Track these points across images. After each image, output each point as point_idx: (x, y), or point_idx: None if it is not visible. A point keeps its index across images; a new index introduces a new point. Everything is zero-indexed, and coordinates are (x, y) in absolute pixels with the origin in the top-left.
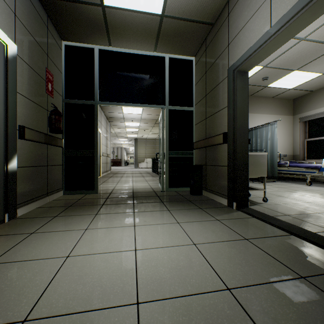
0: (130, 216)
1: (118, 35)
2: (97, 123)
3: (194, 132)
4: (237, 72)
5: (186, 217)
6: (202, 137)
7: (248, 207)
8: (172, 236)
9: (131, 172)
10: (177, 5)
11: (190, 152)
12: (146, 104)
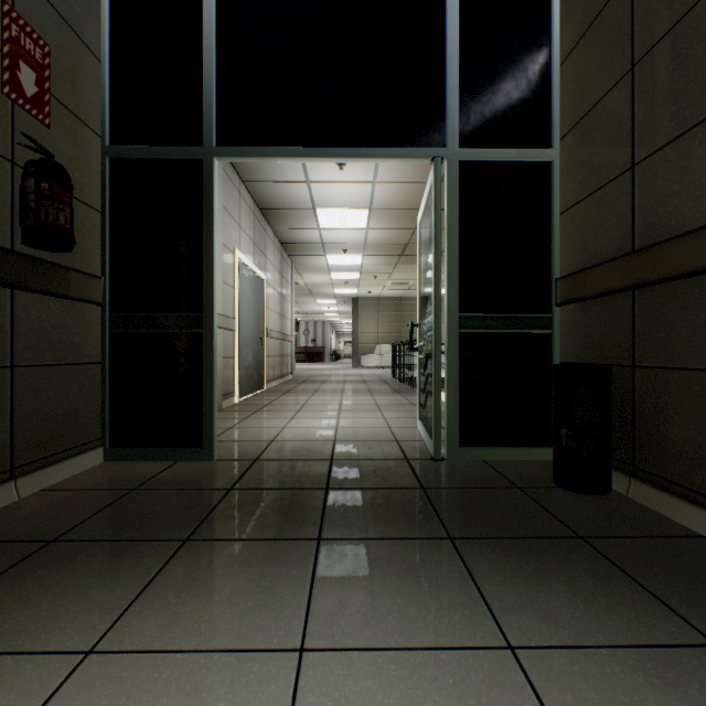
0: None
1: None
2: (211, 220)
3: (557, 243)
4: None
5: None
6: (608, 253)
7: None
8: None
9: (341, 378)
10: None
11: (538, 317)
12: (377, 147)
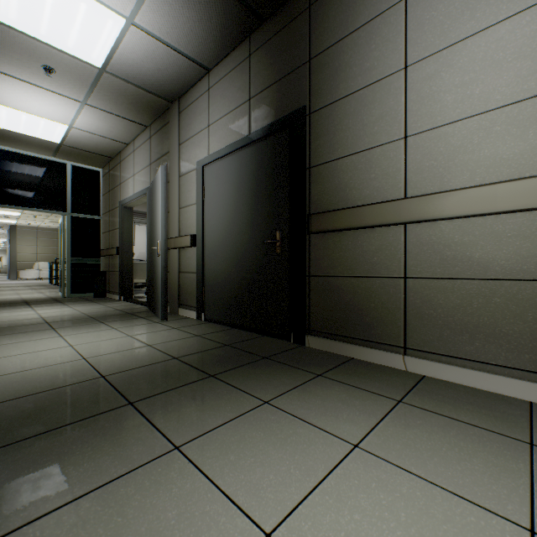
0: (29, 308)
1: (6, 140)
2: None
3: (102, 240)
4: (125, 207)
5: (79, 305)
6: (108, 247)
7: (133, 299)
8: (64, 310)
9: (6, 285)
10: (76, 144)
11: (97, 259)
12: (43, 209)
